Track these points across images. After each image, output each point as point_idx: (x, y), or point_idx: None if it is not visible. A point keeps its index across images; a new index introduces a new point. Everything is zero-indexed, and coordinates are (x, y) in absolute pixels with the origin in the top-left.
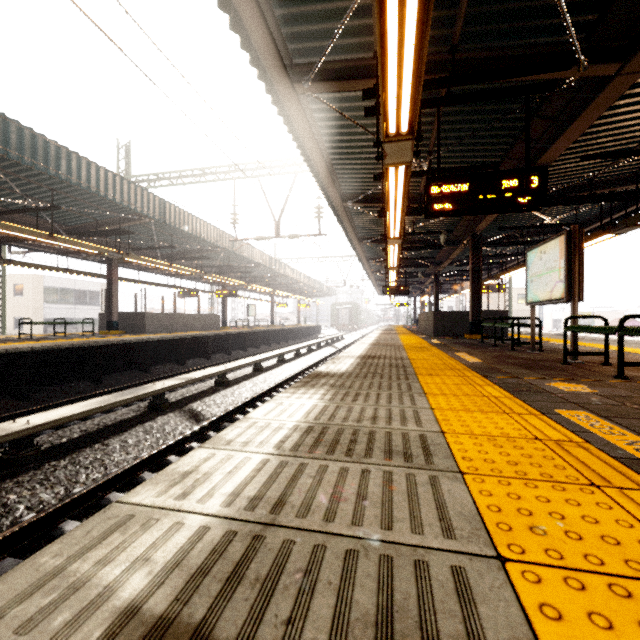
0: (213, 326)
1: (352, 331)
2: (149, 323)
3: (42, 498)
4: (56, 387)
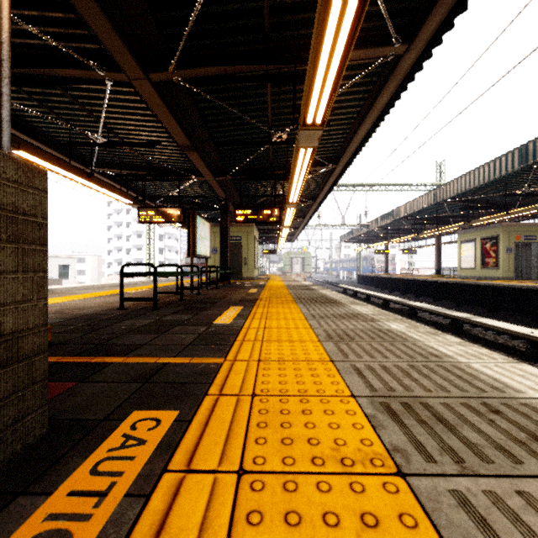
0: None
1: None
2: None
3: None
4: None
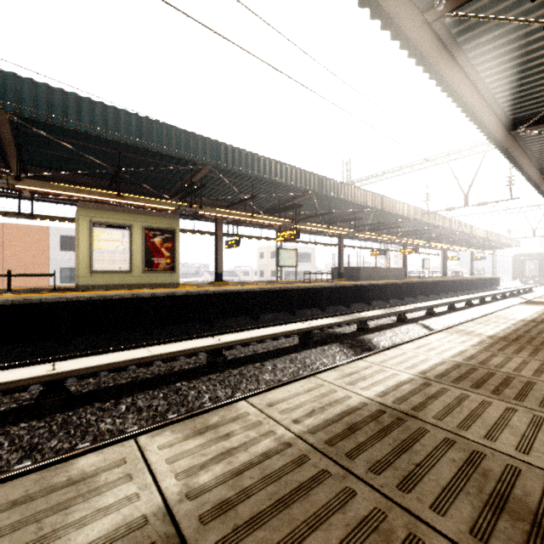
0: (399, 276)
1: (543, 284)
2: (362, 274)
3: (385, 342)
4: (332, 307)
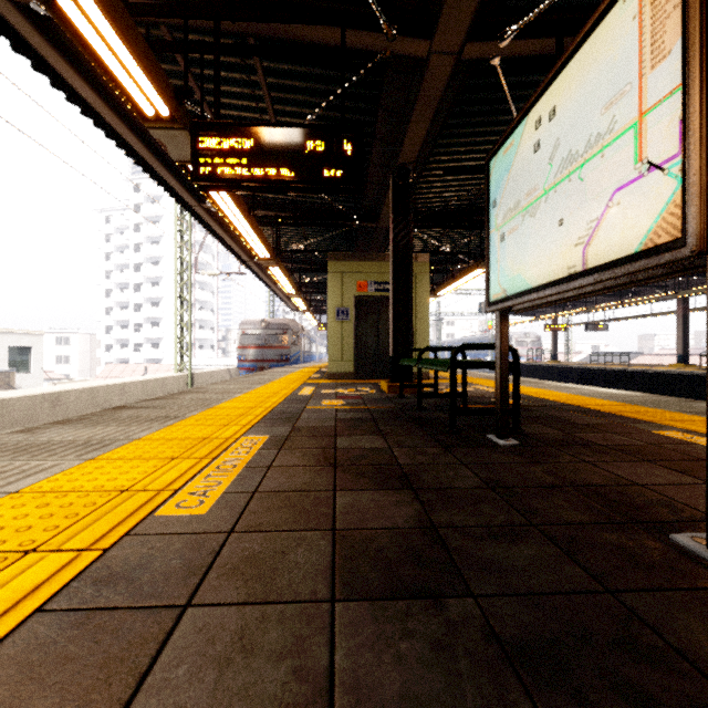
0: None
1: None
2: None
3: None
4: None
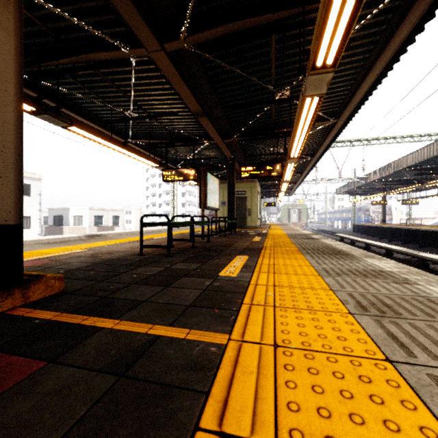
0: None
1: None
2: None
3: None
4: None
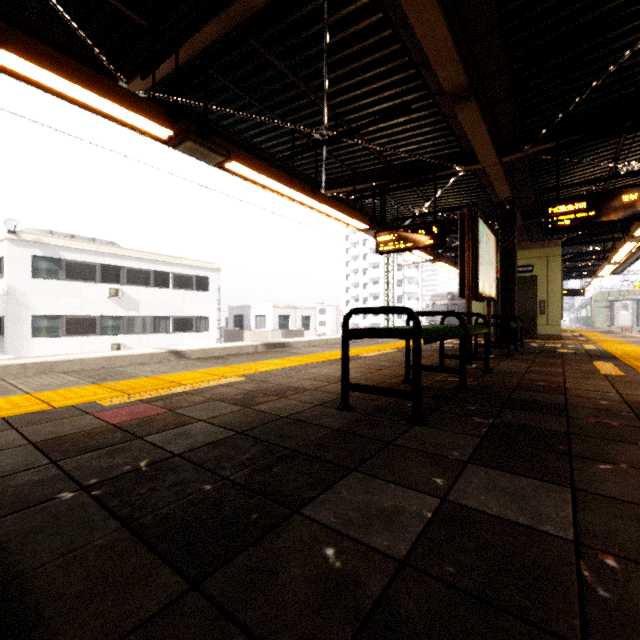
0: None
1: None
2: None
3: None
4: None
